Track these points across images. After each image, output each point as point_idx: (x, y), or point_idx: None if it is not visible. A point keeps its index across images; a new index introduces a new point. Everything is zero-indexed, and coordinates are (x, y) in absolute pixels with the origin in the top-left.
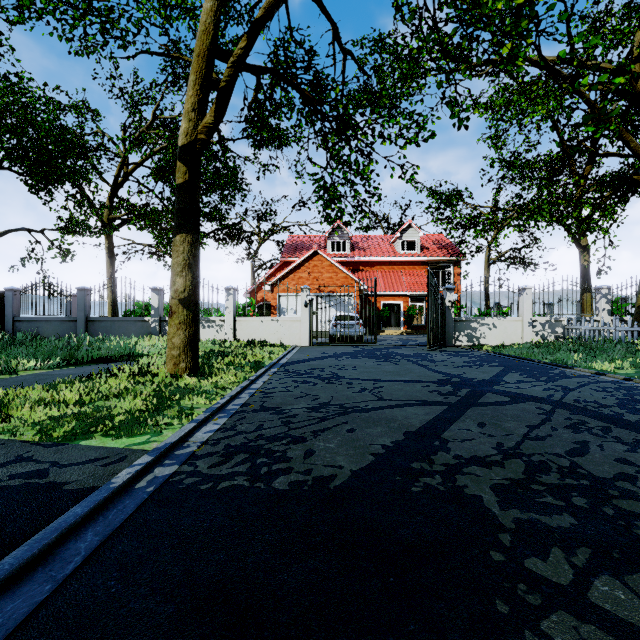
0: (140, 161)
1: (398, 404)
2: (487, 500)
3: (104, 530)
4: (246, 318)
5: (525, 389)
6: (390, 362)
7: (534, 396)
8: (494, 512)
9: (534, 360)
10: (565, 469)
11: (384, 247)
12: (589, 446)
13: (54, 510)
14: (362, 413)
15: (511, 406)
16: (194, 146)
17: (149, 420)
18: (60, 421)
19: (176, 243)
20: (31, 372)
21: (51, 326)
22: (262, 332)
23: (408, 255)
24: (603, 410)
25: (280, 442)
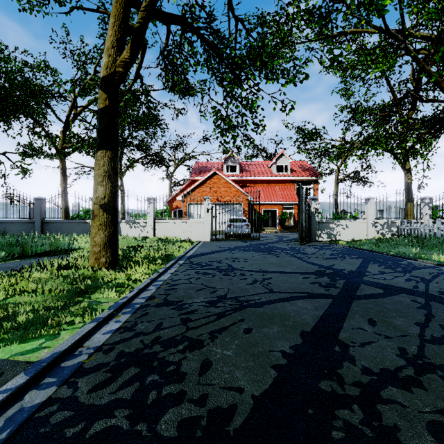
0: (86, 105)
1: (287, 297)
2: None
3: None
4: (163, 220)
5: (390, 280)
6: (273, 255)
7: (402, 287)
8: None
9: (383, 253)
10: None
11: (264, 170)
12: None
13: None
14: (256, 308)
15: (388, 299)
16: (113, 77)
17: (49, 320)
18: None
19: (98, 158)
20: None
21: (15, 226)
22: (175, 231)
23: (281, 175)
24: None
25: (176, 348)
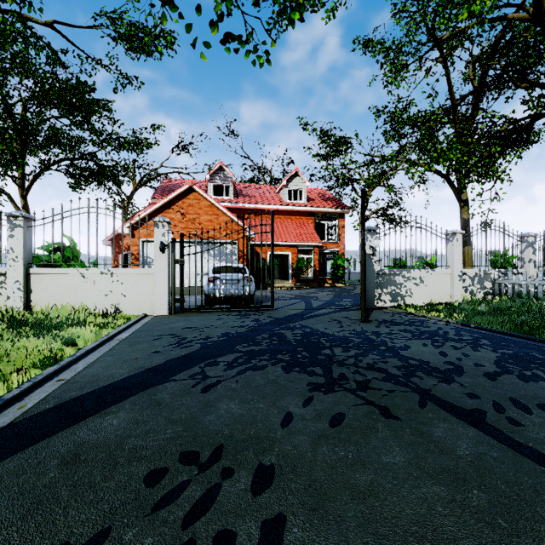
0: None
1: None
2: None
3: None
4: (51, 269)
5: None
6: (354, 394)
7: None
8: None
9: None
10: None
11: (270, 195)
12: None
13: None
14: None
15: None
16: None
17: None
18: None
19: None
20: None
21: None
22: (83, 293)
23: (295, 204)
24: None
25: None
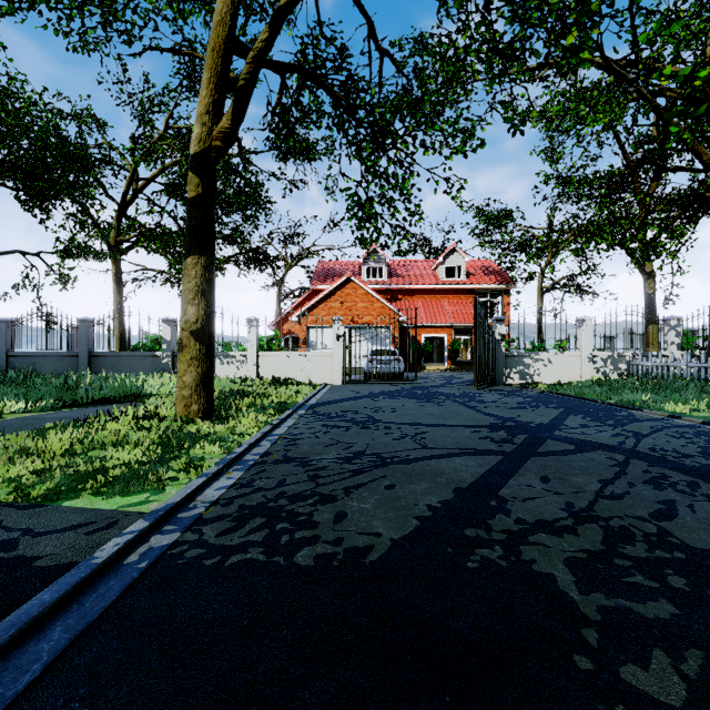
0: (151, 176)
1: (445, 453)
2: (562, 580)
3: (77, 624)
4: (270, 353)
5: (591, 435)
6: (433, 403)
7: (602, 443)
8: (572, 597)
9: (597, 401)
10: (653, 537)
11: (425, 273)
12: (677, 507)
13: (17, 595)
14: (403, 465)
15: (577, 456)
16: (208, 154)
17: (150, 474)
18: (42, 476)
19: (187, 266)
20: (20, 415)
21: (50, 362)
22: (288, 369)
23: (452, 282)
24: (685, 461)
25: (305, 502)
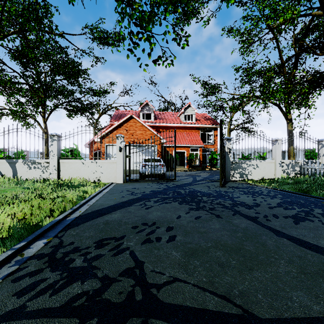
0: None
1: None
2: None
3: None
4: (69, 160)
5: None
6: (207, 211)
7: None
8: None
9: None
10: None
11: (174, 118)
12: None
13: None
14: None
15: None
16: None
17: None
18: None
19: None
20: None
21: None
22: (83, 172)
23: (188, 123)
24: None
25: None
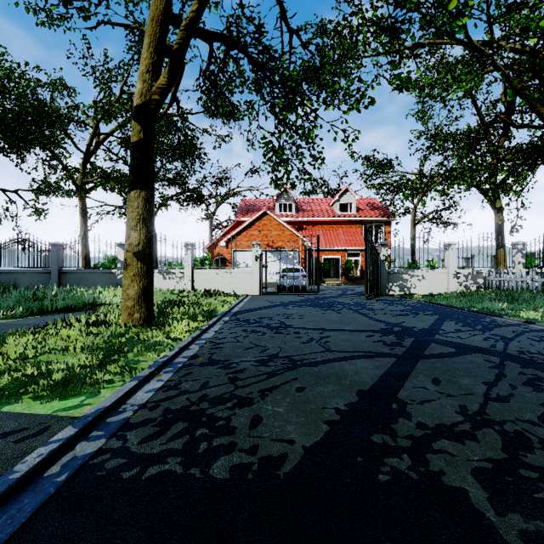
0: (110, 132)
1: (346, 356)
2: (474, 496)
3: None
4: (203, 270)
5: (466, 339)
6: (333, 311)
7: (477, 346)
8: (490, 519)
9: (463, 309)
10: None
11: (324, 209)
12: None
13: None
14: (311, 367)
15: (459, 358)
16: (148, 106)
17: (87, 378)
18: None
19: (131, 198)
20: None
21: (27, 277)
22: (217, 283)
23: (345, 216)
24: None
25: (224, 405)
